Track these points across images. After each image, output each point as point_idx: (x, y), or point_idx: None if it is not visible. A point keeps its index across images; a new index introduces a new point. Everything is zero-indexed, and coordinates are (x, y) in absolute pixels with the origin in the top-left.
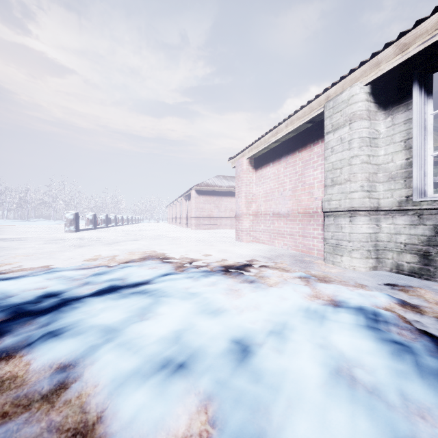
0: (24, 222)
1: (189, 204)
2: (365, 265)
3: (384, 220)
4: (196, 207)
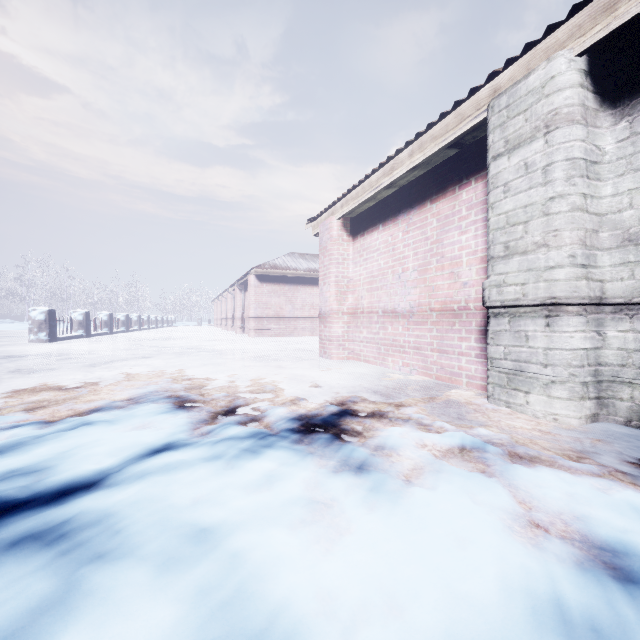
0: None
1: (247, 298)
2: (579, 413)
3: (613, 324)
4: (257, 301)
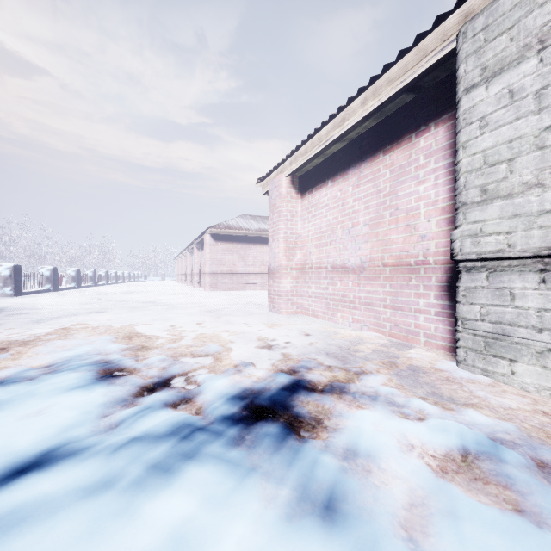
0: None
1: (203, 255)
2: None
3: None
4: (212, 258)
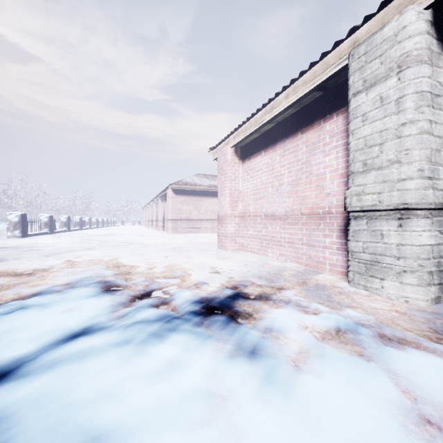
0: None
1: (166, 205)
2: (426, 297)
3: None
4: (173, 208)
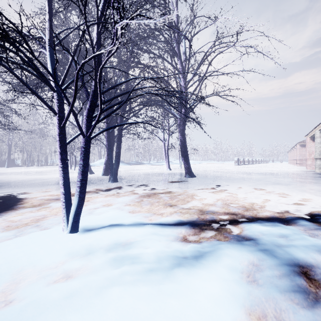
0: (208, 162)
1: None
2: (318, 171)
3: None
4: (300, 154)
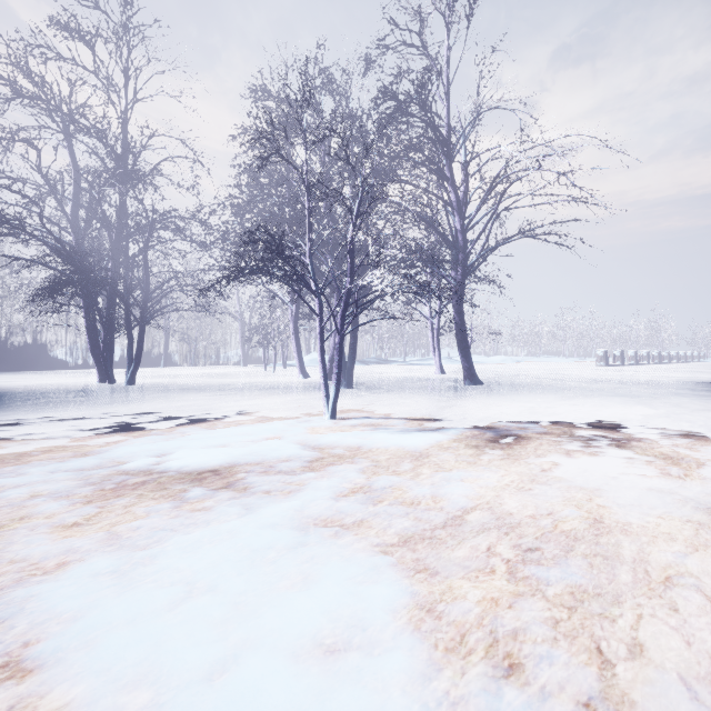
0: (539, 359)
1: None
2: None
3: None
4: None
